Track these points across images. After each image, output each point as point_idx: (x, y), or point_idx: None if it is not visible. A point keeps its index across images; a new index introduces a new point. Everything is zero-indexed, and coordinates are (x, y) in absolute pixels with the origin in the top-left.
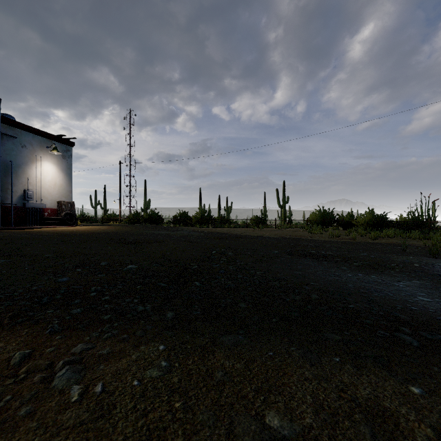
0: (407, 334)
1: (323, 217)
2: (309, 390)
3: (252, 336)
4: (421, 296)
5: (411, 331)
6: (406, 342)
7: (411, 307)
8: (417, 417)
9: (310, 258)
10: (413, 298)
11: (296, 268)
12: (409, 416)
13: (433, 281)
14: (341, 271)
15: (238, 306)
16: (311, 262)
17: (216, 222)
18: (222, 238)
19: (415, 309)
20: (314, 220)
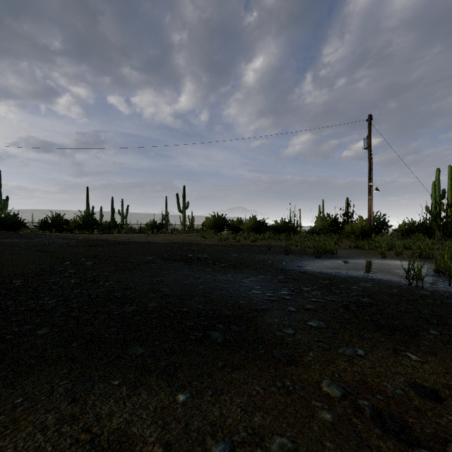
0: (219, 331)
1: (217, 222)
2: (32, 447)
3: (13, 378)
4: (256, 289)
5: (224, 327)
6: (213, 340)
7: (240, 302)
8: (158, 436)
9: (184, 262)
10: (248, 292)
11: (160, 274)
12: (150, 438)
13: (274, 275)
14: (203, 273)
15: (35, 333)
16: (182, 266)
17: (104, 227)
18: (97, 246)
19: (243, 303)
20: (209, 225)
